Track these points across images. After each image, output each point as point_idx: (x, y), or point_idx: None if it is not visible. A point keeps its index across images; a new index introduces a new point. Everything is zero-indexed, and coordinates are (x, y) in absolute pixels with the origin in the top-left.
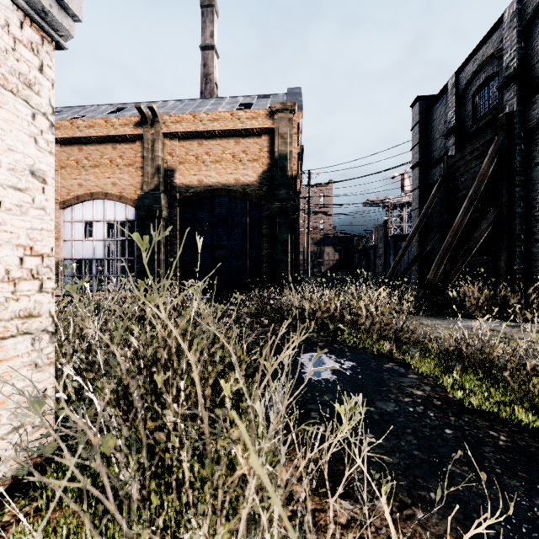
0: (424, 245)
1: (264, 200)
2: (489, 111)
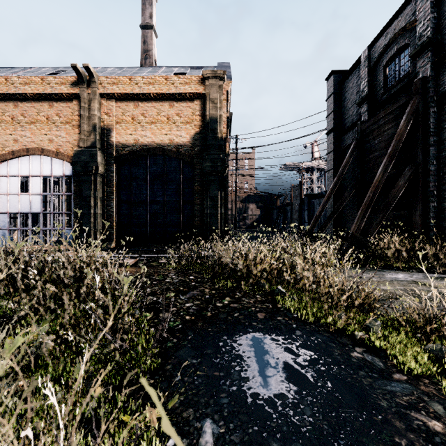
0: (340, 201)
1: (197, 160)
2: (401, 79)
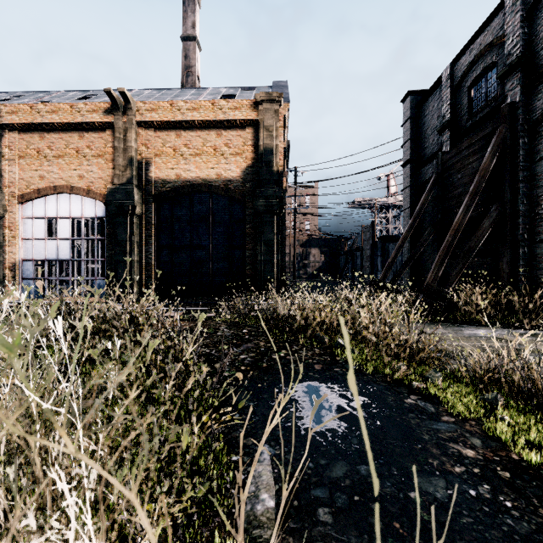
0: (417, 246)
1: (248, 197)
2: (488, 103)
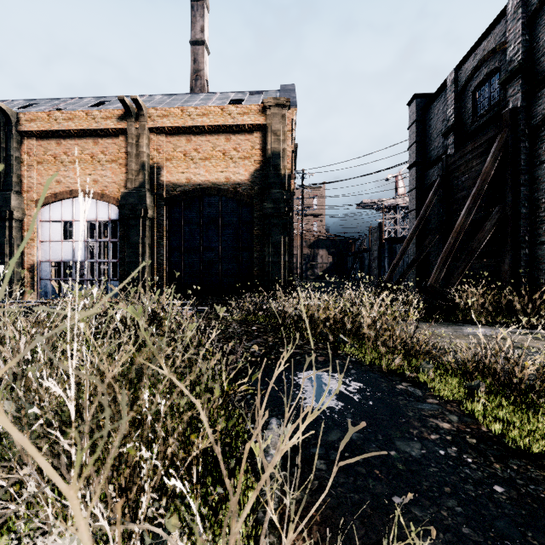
0: (422, 247)
1: (257, 200)
2: (491, 108)
